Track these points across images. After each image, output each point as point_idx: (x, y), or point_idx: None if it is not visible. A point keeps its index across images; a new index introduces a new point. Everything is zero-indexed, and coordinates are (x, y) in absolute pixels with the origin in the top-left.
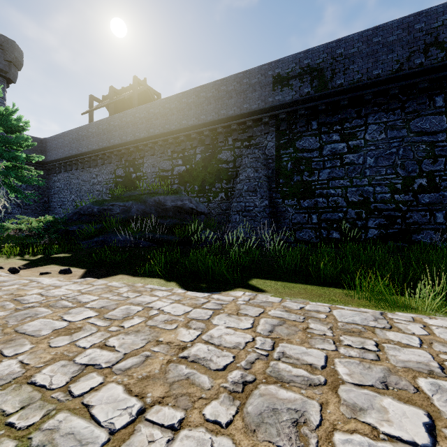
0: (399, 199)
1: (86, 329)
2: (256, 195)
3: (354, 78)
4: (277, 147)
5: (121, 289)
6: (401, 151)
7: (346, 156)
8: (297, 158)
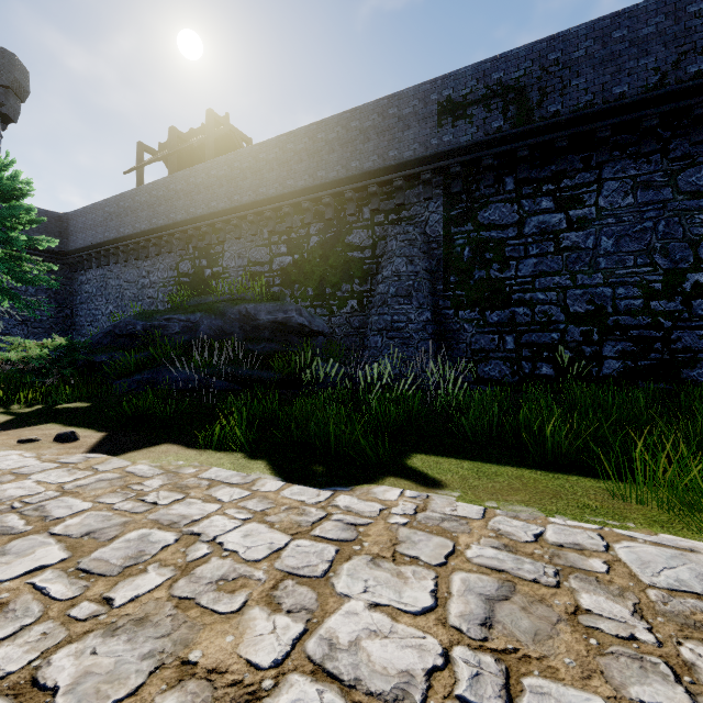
0: (659, 308)
1: (13, 611)
2: (411, 302)
3: (579, 101)
4: (446, 221)
5: (148, 482)
6: (661, 225)
7: (564, 236)
8: (479, 240)
